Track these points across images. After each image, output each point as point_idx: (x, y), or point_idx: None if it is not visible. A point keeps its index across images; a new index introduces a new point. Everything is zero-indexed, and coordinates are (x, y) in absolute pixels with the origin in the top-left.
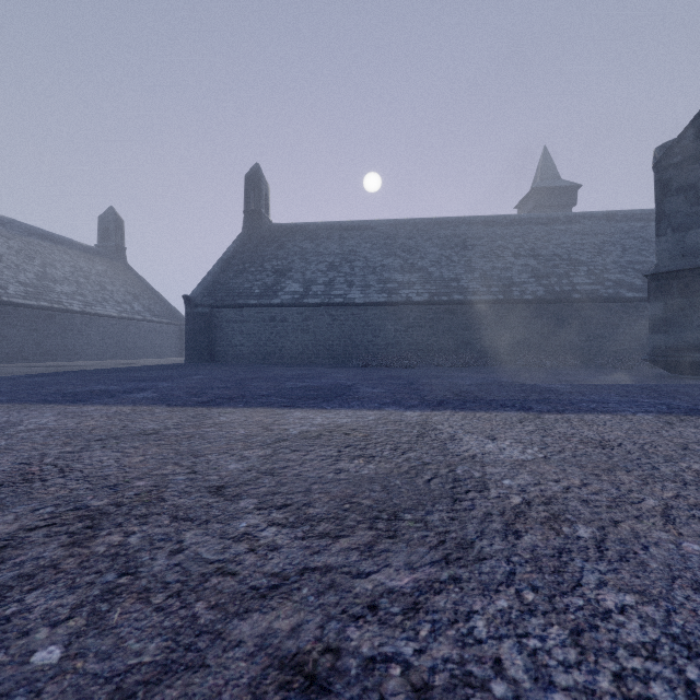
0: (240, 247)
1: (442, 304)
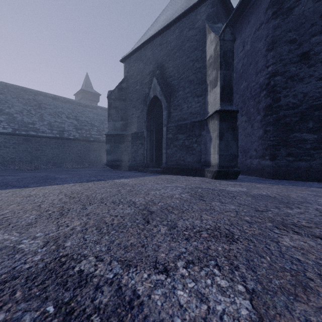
0: None
1: (22, 136)
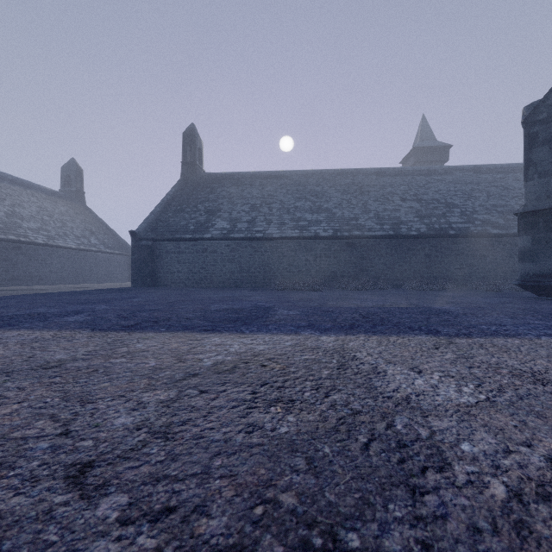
0: (178, 192)
1: (344, 238)
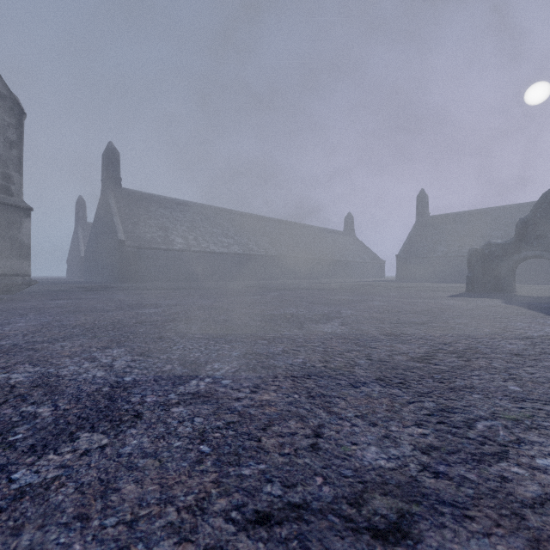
0: (415, 230)
1: None
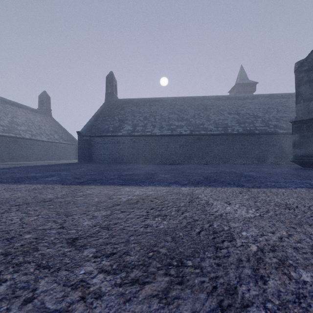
0: (103, 109)
1: (196, 135)
